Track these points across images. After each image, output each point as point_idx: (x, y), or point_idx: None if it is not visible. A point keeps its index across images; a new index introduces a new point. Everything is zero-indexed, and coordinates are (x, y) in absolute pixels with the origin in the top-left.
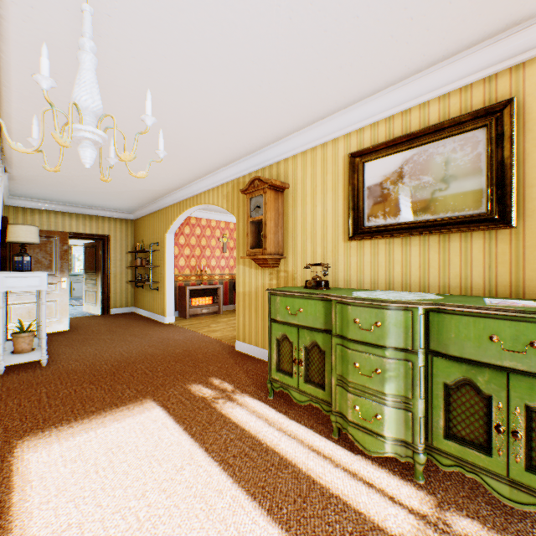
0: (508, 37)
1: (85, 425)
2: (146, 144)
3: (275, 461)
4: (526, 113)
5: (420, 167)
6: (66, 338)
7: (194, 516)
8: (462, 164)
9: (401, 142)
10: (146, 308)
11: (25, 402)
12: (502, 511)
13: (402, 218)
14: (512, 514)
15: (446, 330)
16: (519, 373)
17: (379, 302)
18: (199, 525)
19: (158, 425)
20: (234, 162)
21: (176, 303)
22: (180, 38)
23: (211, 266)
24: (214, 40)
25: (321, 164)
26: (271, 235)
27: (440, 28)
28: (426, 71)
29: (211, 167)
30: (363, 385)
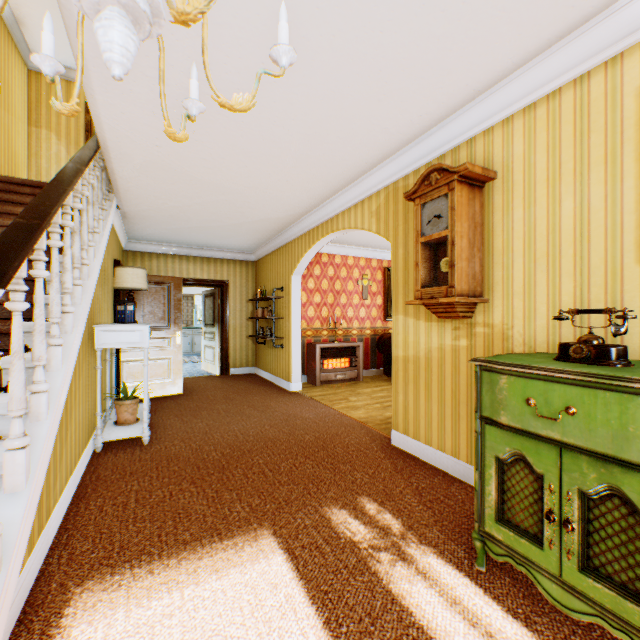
0: None
1: (169, 571)
2: (265, 141)
3: None
4: None
5: None
6: (177, 405)
7: None
8: None
9: None
10: (268, 370)
11: (108, 505)
12: None
13: None
14: None
15: None
16: None
17: None
18: None
19: (279, 599)
20: (390, 156)
21: (303, 365)
22: None
23: (347, 318)
24: None
25: (572, 118)
26: (462, 263)
27: None
28: None
29: (354, 170)
30: None
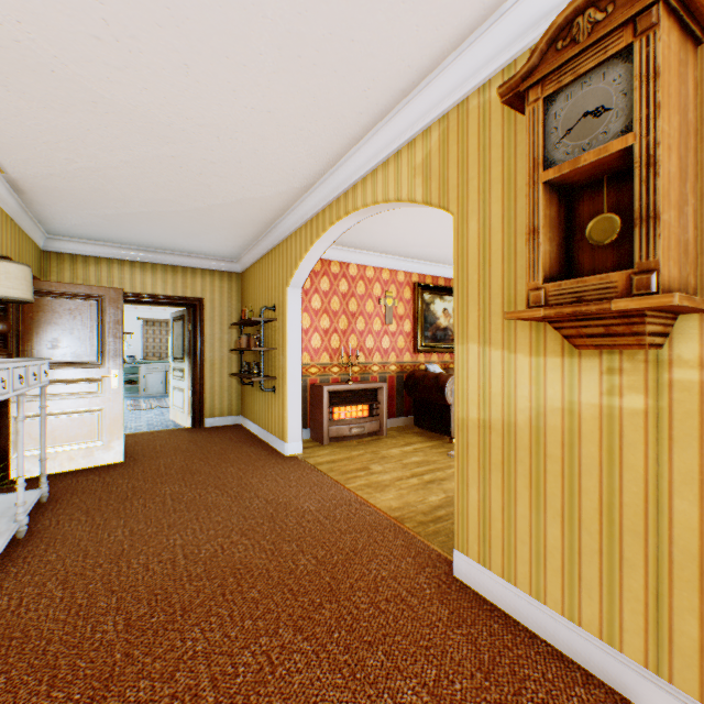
0: None
1: None
2: None
3: None
4: None
5: None
6: (101, 487)
7: None
8: None
9: None
10: (256, 421)
11: None
12: None
13: None
14: None
15: None
16: None
17: None
18: None
19: None
20: (456, 47)
21: (305, 415)
22: None
23: (365, 349)
24: None
25: None
26: (669, 213)
27: None
28: None
29: (385, 87)
30: None
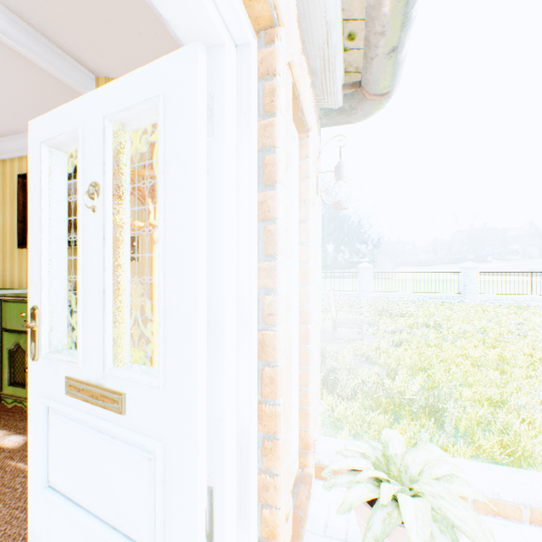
0: None
1: None
2: None
3: None
4: None
5: None
6: None
7: None
8: None
9: None
10: None
11: None
12: None
13: None
14: None
15: (8, 313)
16: None
17: None
18: None
19: None
20: None
21: None
22: None
23: None
24: None
25: (3, 178)
26: None
27: (36, 105)
28: None
29: None
30: None
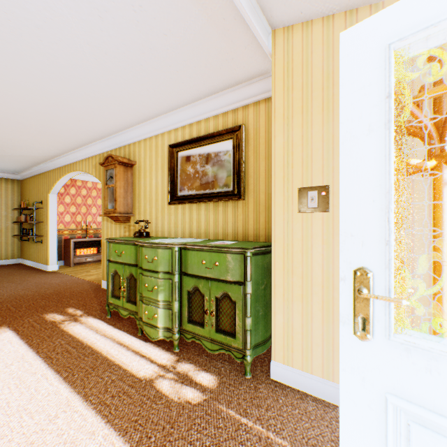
0: (239, 89)
1: None
2: (13, 121)
3: (88, 352)
4: (249, 134)
5: (205, 159)
6: None
7: (7, 387)
8: (223, 160)
9: (196, 142)
10: (31, 259)
11: None
12: (211, 358)
13: (197, 191)
14: (215, 358)
15: (187, 259)
16: (213, 280)
17: (156, 244)
18: (9, 391)
19: (4, 342)
20: (99, 140)
21: (62, 254)
22: (15, 58)
23: (97, 222)
24: (44, 62)
25: (155, 149)
26: (121, 199)
27: (198, 78)
28: (205, 99)
29: (80, 142)
30: (150, 297)
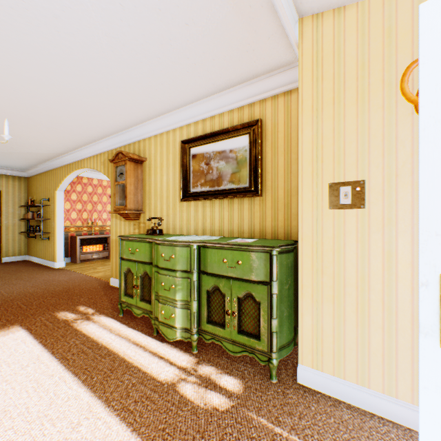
0: (256, 82)
1: None
2: (23, 117)
3: (104, 353)
4: (266, 129)
5: (219, 154)
6: None
7: (25, 391)
8: (239, 155)
9: (209, 137)
10: (38, 256)
11: None
12: (232, 360)
13: (210, 187)
14: (236, 360)
15: (207, 258)
16: (235, 279)
17: (173, 242)
18: (27, 395)
19: (18, 341)
20: (108, 137)
21: (68, 251)
22: (30, 50)
23: (103, 219)
24: (59, 55)
25: (166, 146)
26: (132, 196)
27: (216, 71)
28: (220, 94)
29: (89, 139)
30: (166, 296)
